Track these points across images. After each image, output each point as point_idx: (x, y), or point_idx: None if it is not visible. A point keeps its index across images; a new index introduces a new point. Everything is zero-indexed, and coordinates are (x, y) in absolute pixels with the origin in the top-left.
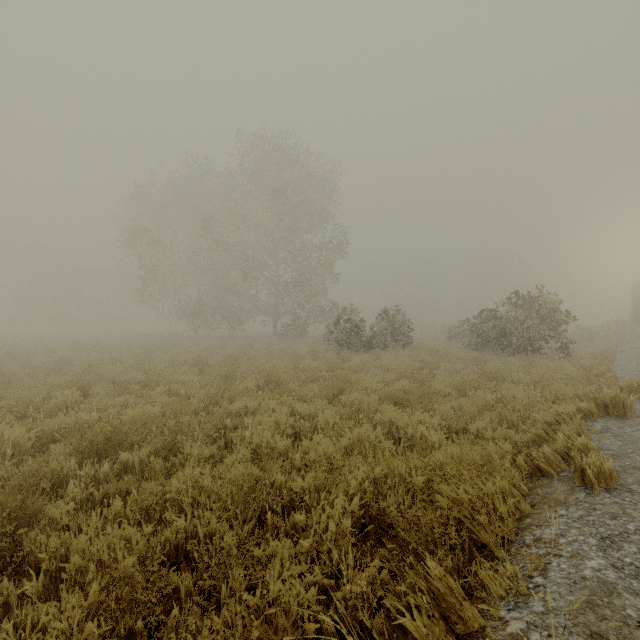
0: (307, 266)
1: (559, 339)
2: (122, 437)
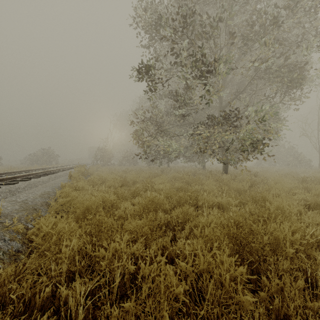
0: None
1: (56, 161)
2: None
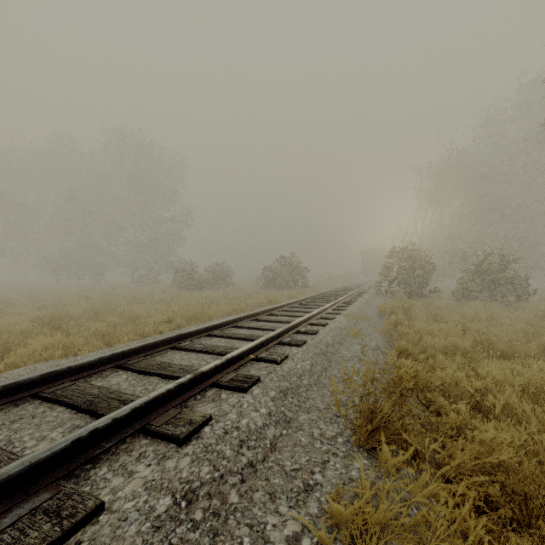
0: (160, 231)
1: (304, 281)
2: (69, 318)
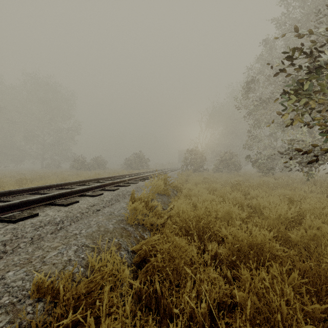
0: (61, 137)
1: (147, 166)
2: None
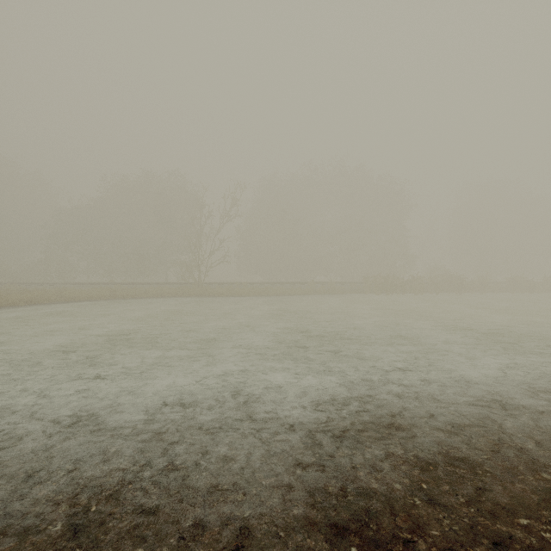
0: None
1: None
2: None
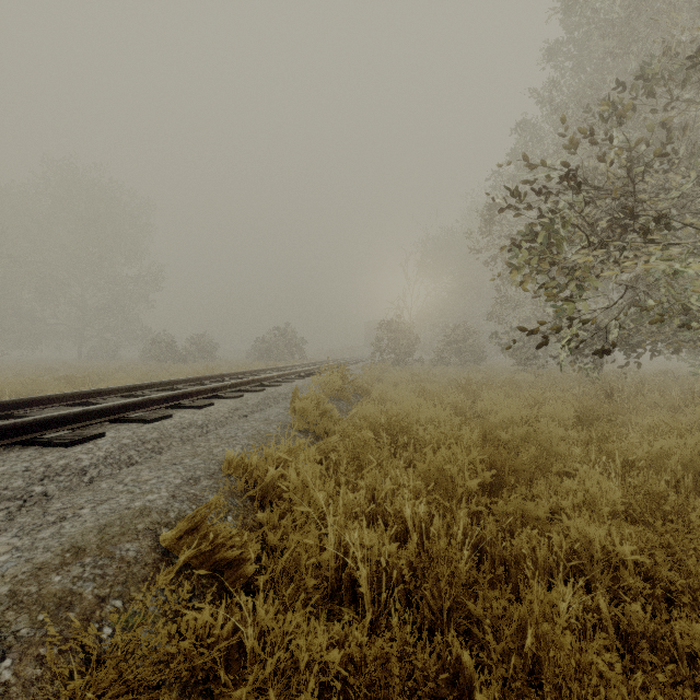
0: (120, 293)
1: (302, 354)
2: None
